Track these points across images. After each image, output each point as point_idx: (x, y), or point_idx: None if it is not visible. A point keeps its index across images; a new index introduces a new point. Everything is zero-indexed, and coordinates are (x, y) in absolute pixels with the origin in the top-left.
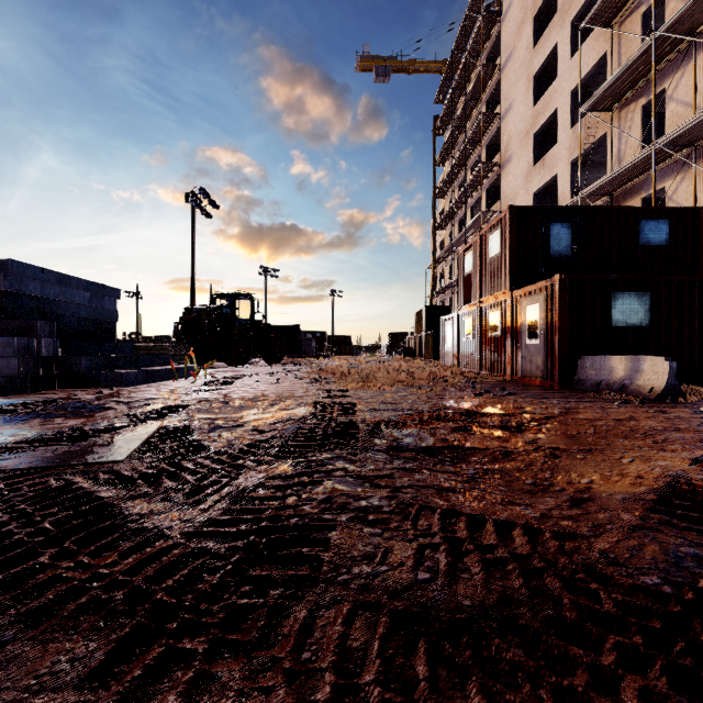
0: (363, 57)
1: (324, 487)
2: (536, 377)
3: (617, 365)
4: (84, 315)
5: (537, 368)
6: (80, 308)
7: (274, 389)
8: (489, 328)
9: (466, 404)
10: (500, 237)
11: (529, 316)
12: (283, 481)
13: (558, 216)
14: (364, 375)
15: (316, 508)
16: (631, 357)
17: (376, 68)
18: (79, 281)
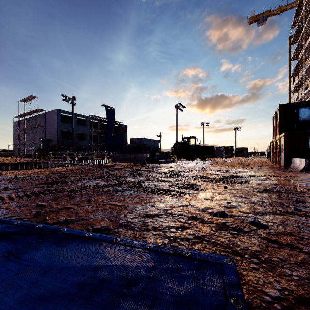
0: (250, 18)
1: (188, 173)
2: (283, 165)
3: (298, 161)
4: (152, 147)
5: (283, 162)
6: (152, 146)
7: (193, 165)
8: (277, 148)
9: (234, 169)
10: (278, 115)
11: (282, 144)
12: (184, 173)
13: (303, 105)
14: (221, 163)
15: (186, 174)
16: (300, 159)
17: (258, 20)
18: (152, 140)
